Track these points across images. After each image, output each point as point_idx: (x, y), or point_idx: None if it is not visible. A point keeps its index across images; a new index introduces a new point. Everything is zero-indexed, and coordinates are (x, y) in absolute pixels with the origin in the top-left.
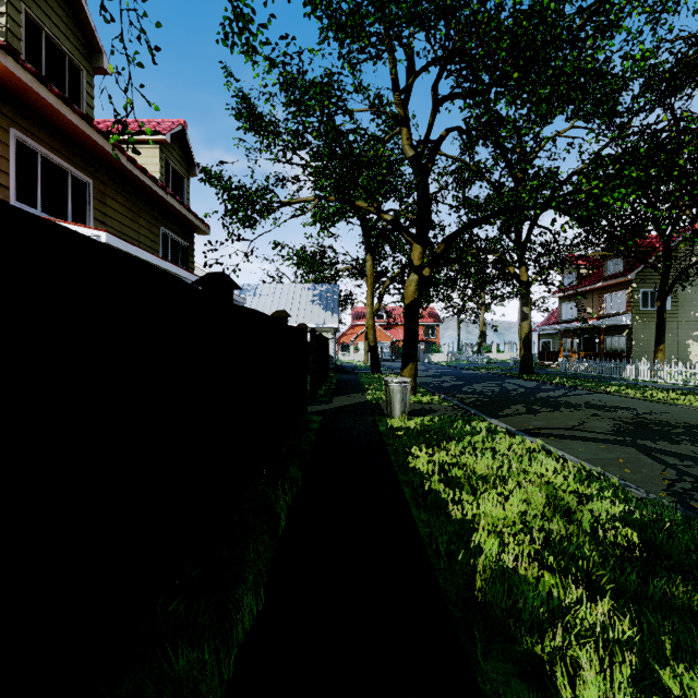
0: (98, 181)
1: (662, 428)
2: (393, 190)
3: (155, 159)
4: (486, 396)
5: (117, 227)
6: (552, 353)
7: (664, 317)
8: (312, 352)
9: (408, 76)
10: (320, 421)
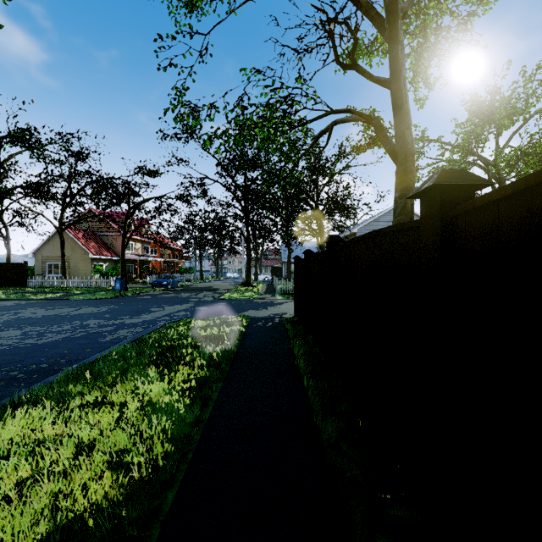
0: None
1: None
2: None
3: None
4: None
5: None
6: None
7: None
8: None
9: None
10: None
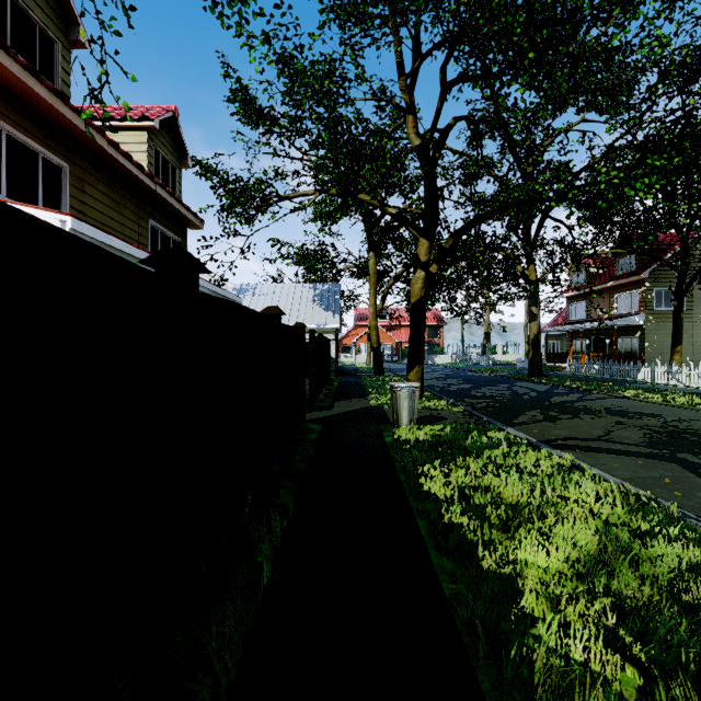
0: (76, 166)
1: (699, 438)
2: (397, 184)
3: (143, 147)
4: (498, 401)
5: (98, 218)
6: (560, 355)
7: (681, 318)
8: (311, 354)
9: (414, 61)
10: (319, 430)
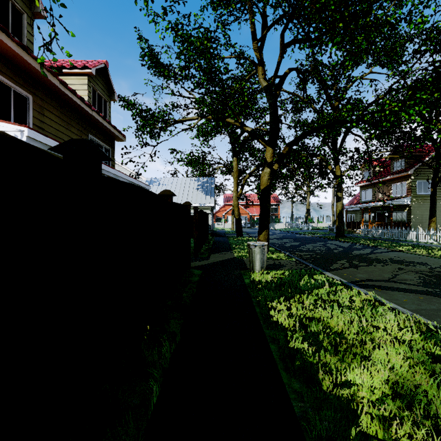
0: (37, 97)
1: None
2: (251, 113)
3: (84, 86)
4: (317, 253)
5: (53, 132)
6: (356, 223)
7: (436, 199)
8: (195, 223)
9: (262, 31)
10: (200, 274)
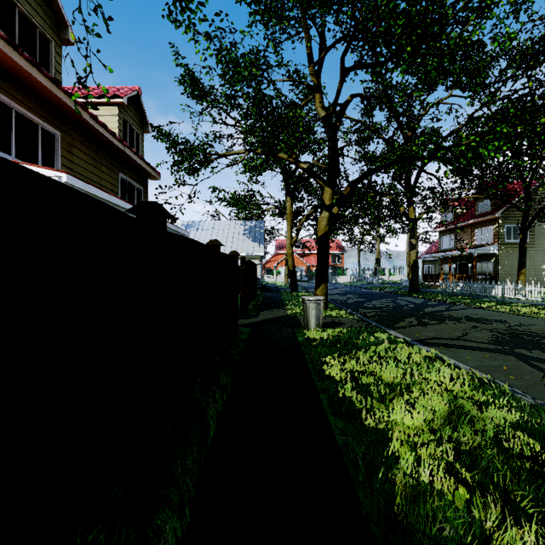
0: (65, 134)
1: (533, 338)
2: (308, 145)
3: (114, 118)
4: (384, 310)
5: (81, 172)
6: (434, 276)
7: (525, 247)
8: (242, 275)
9: (320, 52)
10: (248, 332)
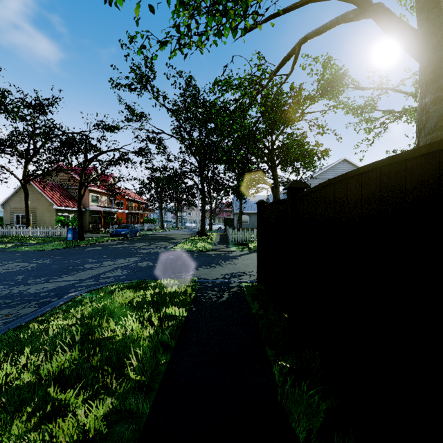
0: None
1: None
2: None
3: None
4: None
5: None
6: None
7: None
8: None
9: None
10: None
